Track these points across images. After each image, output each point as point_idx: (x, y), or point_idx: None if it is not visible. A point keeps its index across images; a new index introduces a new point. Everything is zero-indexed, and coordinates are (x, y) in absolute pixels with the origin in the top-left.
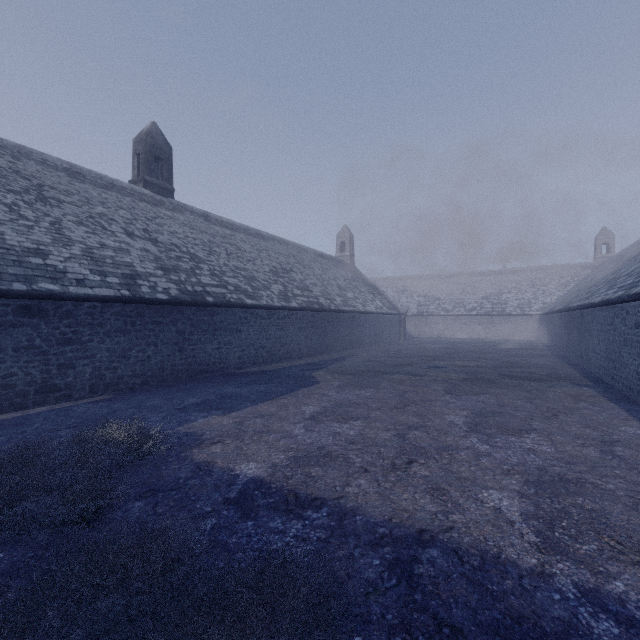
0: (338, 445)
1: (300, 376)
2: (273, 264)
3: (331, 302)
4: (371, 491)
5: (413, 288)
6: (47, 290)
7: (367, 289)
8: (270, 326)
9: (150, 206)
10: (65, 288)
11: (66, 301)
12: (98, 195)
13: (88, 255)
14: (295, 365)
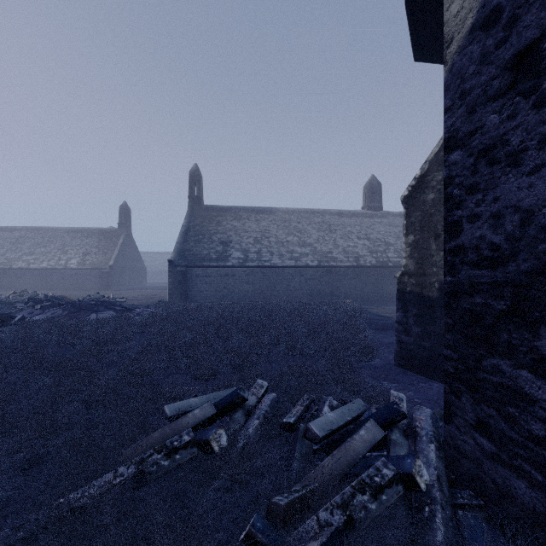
0: None
1: None
2: None
3: None
4: None
5: None
6: (332, 265)
7: None
8: None
9: (369, 219)
10: (337, 264)
11: (337, 268)
12: (348, 222)
13: (343, 251)
14: None
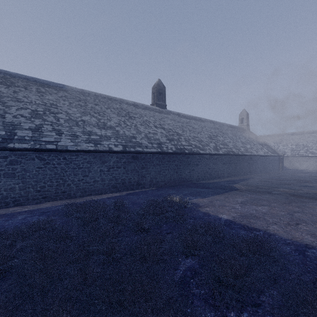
0: (259, 214)
1: (227, 186)
2: (208, 133)
3: (238, 150)
4: (280, 230)
5: (288, 140)
6: (139, 150)
7: (258, 142)
8: (210, 162)
9: (159, 114)
10: (143, 149)
11: (143, 154)
12: (143, 112)
13: (146, 136)
14: (222, 181)
